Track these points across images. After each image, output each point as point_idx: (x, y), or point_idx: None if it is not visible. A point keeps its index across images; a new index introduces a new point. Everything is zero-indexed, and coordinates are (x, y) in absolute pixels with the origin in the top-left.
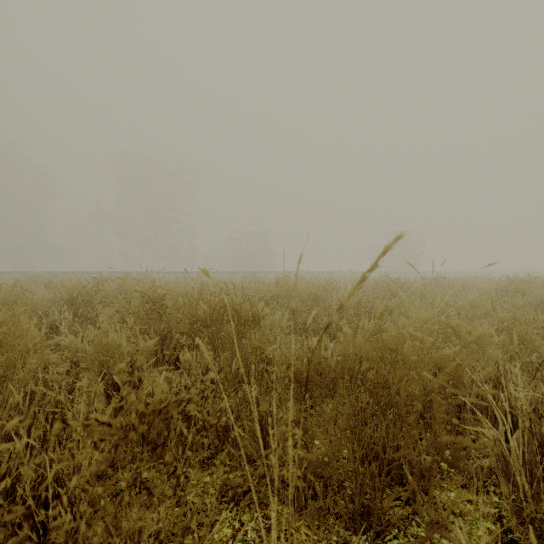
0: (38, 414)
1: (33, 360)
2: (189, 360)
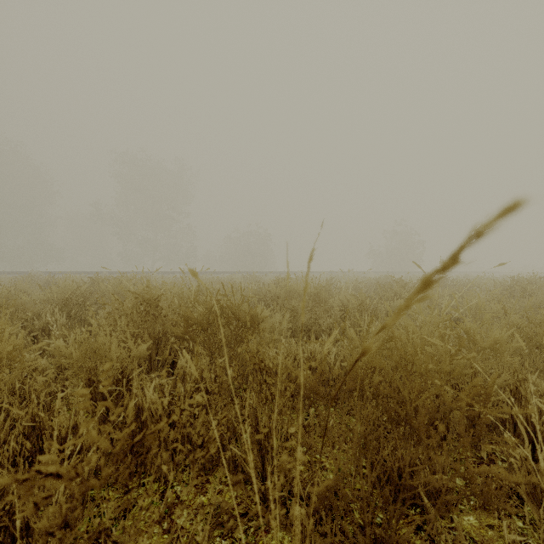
0: (14, 429)
1: (6, 370)
2: (184, 366)
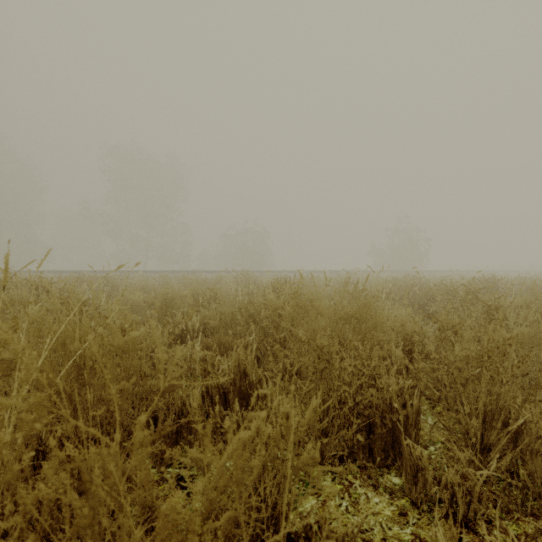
0: None
1: None
2: None
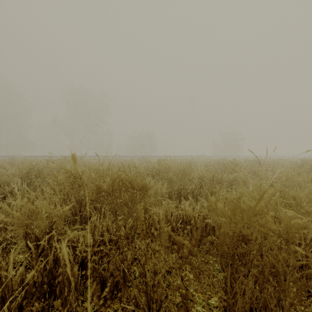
0: None
1: None
2: (95, 221)
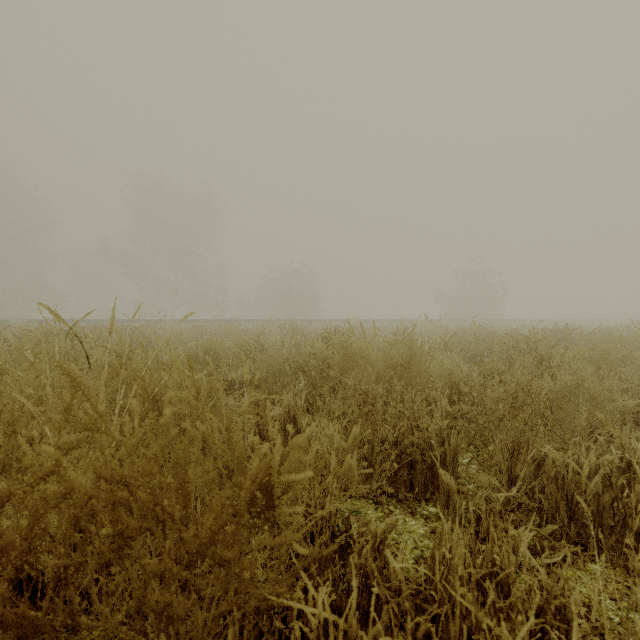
0: None
1: None
2: None
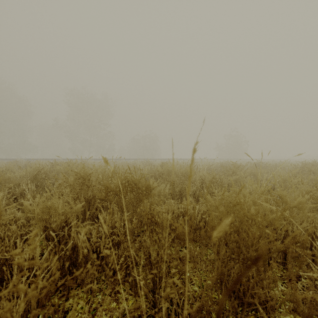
0: None
1: None
2: (104, 218)
